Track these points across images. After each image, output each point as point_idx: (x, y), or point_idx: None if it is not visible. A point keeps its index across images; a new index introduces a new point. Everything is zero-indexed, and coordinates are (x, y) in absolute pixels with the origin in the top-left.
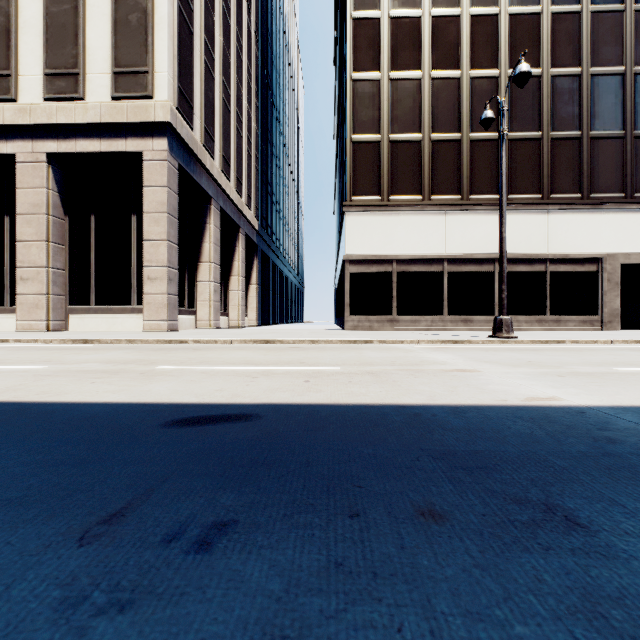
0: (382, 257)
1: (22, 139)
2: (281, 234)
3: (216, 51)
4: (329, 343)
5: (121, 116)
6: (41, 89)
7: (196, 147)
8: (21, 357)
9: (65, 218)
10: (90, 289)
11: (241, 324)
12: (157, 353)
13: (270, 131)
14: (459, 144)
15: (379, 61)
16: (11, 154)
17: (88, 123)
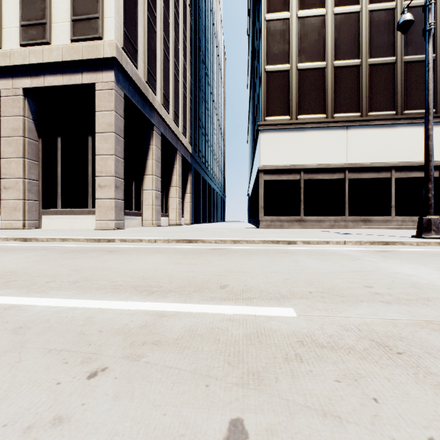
0: (291, 167)
1: (5, 78)
2: (209, 157)
3: (157, 11)
4: (251, 243)
5: (77, 55)
6: (19, 38)
7: (140, 82)
8: None
9: (39, 140)
10: (57, 195)
11: (178, 223)
12: (57, 258)
13: (201, 81)
14: (359, 69)
15: (288, 3)
16: None
17: (53, 62)
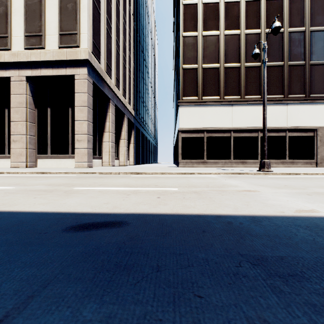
0: (198, 129)
1: (13, 69)
2: (146, 118)
3: (112, 23)
4: (171, 174)
5: (63, 56)
6: (23, 43)
7: (102, 72)
8: (5, 181)
9: (35, 109)
10: (48, 146)
11: (125, 164)
12: (78, 179)
13: (140, 65)
14: (239, 69)
15: (197, 26)
16: (8, 77)
17: (46, 60)
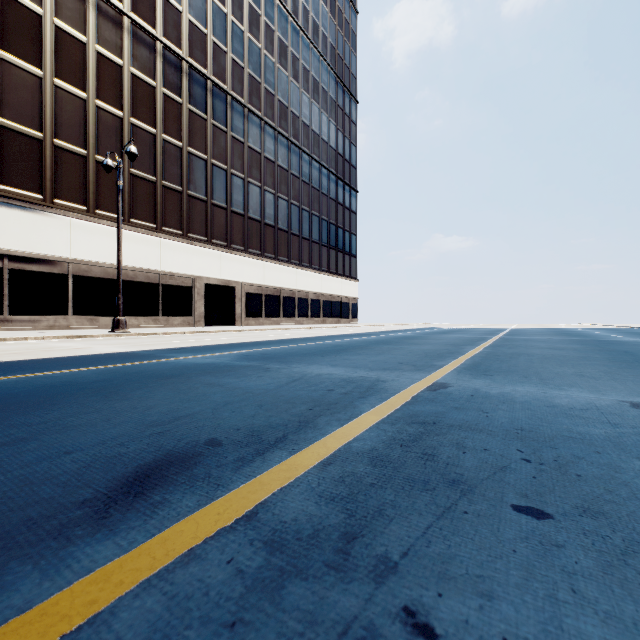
0: None
1: None
2: None
3: None
4: None
5: None
6: None
7: None
8: None
9: None
10: None
11: None
12: None
13: None
14: (86, 160)
15: None
16: None
17: None
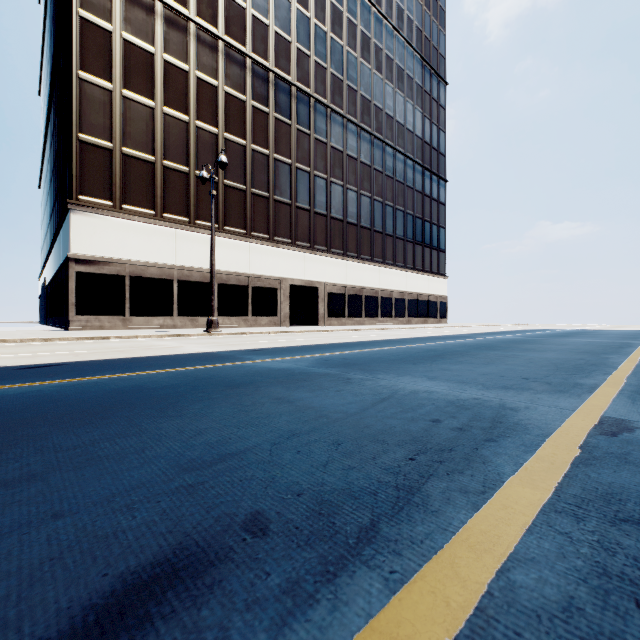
0: (115, 261)
1: None
2: None
3: None
4: (65, 340)
5: None
6: None
7: None
8: None
9: None
10: None
11: None
12: None
13: None
14: (188, 177)
15: (111, 73)
16: None
17: None
